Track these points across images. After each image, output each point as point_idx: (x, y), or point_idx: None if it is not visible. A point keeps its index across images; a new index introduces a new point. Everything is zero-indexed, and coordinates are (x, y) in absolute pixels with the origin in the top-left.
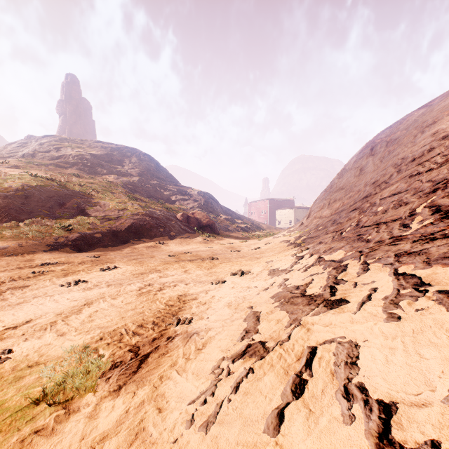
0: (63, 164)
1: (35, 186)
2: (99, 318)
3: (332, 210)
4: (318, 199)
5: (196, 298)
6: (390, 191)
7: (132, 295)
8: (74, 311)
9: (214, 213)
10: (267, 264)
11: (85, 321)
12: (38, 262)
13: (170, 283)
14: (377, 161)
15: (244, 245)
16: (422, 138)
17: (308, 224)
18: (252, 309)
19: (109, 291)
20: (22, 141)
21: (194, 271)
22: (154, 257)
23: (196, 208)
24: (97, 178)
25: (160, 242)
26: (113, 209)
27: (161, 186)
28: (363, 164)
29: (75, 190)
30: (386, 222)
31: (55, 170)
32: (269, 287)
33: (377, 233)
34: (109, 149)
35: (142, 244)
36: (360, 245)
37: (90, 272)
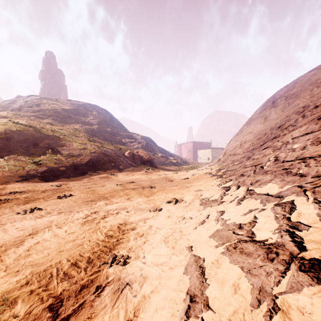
0: (41, 116)
1: (15, 131)
2: (37, 251)
3: (244, 149)
4: (231, 141)
5: (135, 227)
6: (301, 132)
7: (77, 223)
8: (16, 243)
9: (153, 152)
10: (197, 192)
11: (21, 256)
12: (7, 191)
13: (114, 211)
14: (278, 111)
15: (176, 176)
16: (319, 91)
17: (224, 160)
18: (192, 252)
19: (58, 219)
20: (13, 99)
21: (136, 198)
22: (105, 185)
23: (140, 148)
24: (67, 126)
25: (111, 173)
26: (76, 148)
27: (114, 132)
28: (267, 114)
29: (47, 134)
30: (312, 157)
31: (34, 120)
32: (205, 220)
33: (307, 167)
34: (76, 105)
35: (97, 175)
36: (295, 180)
37: (48, 200)
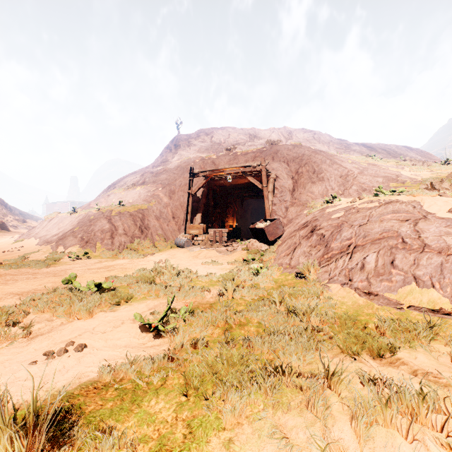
0: None
1: None
2: None
3: None
4: None
5: None
6: None
7: None
8: None
9: (1, 214)
10: None
11: None
12: None
13: None
14: None
15: None
16: None
17: None
18: None
19: None
20: None
21: None
22: None
23: None
24: None
25: None
26: None
27: None
28: None
29: None
30: None
31: None
32: None
33: None
34: None
35: None
36: None
37: None
